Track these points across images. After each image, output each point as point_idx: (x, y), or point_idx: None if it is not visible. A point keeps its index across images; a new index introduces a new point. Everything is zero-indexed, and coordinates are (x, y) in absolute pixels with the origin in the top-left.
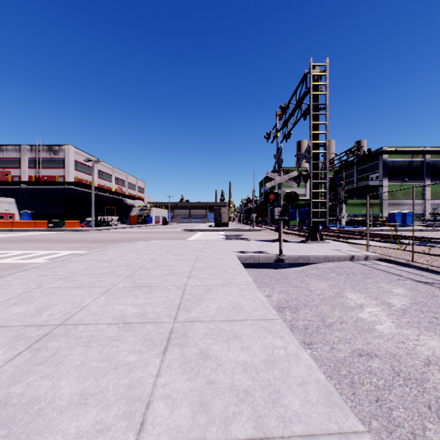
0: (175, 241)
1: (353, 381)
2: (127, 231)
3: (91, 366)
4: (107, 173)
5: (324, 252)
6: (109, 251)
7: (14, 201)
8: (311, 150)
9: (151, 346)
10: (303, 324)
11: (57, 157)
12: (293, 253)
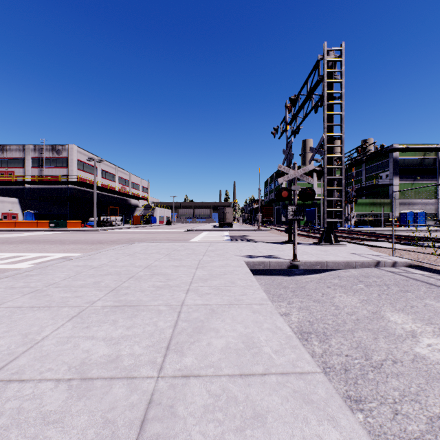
0: (177, 243)
1: None
2: (129, 231)
3: None
4: (111, 173)
5: (343, 257)
6: (102, 254)
7: (17, 201)
8: (325, 143)
9: None
10: (340, 362)
11: (60, 156)
12: (308, 258)
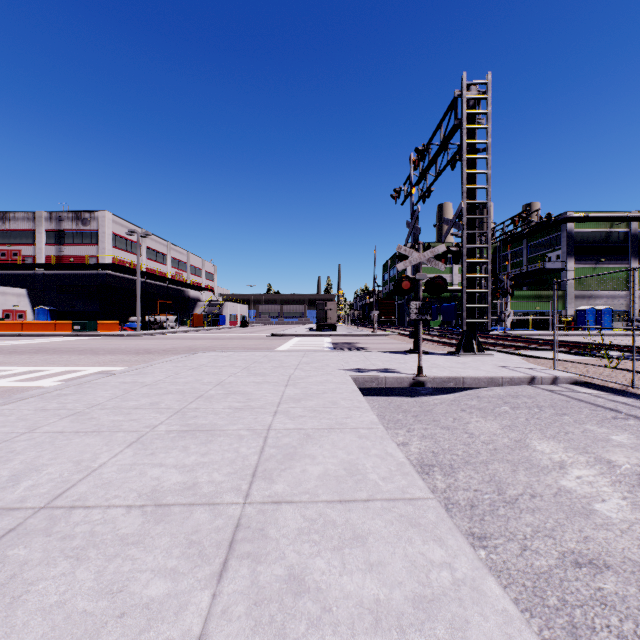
0: (257, 353)
1: (573, 623)
2: (188, 336)
3: (74, 610)
4: (160, 252)
5: (486, 371)
6: (156, 368)
7: (25, 292)
8: (464, 213)
9: (198, 558)
10: (466, 497)
11: (87, 228)
12: (438, 372)
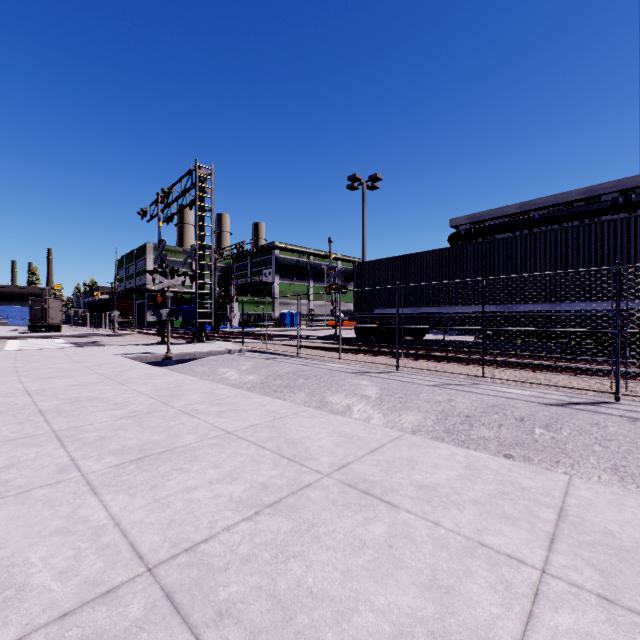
0: None
1: None
2: None
3: (90, 391)
4: None
5: (208, 349)
6: None
7: None
8: (197, 250)
9: (114, 385)
10: None
11: None
12: (180, 351)
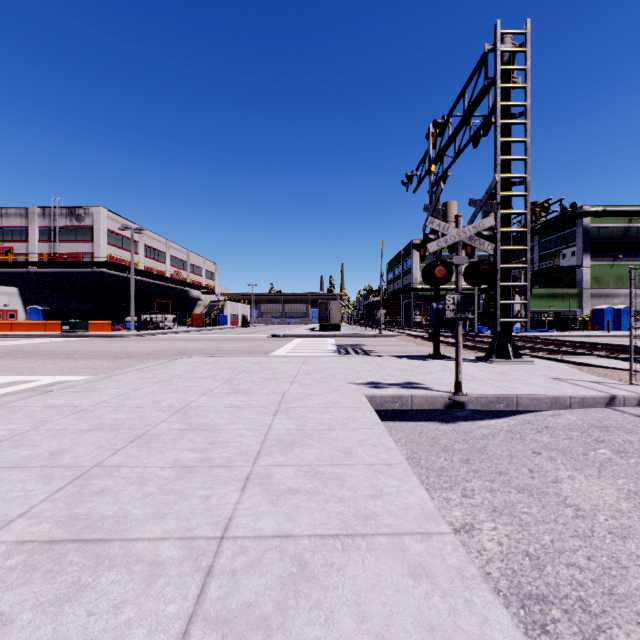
0: (250, 358)
1: None
2: (183, 337)
3: None
4: (159, 250)
5: (543, 386)
6: (114, 380)
7: (16, 291)
8: (497, 190)
9: None
10: None
11: (82, 224)
12: (480, 388)
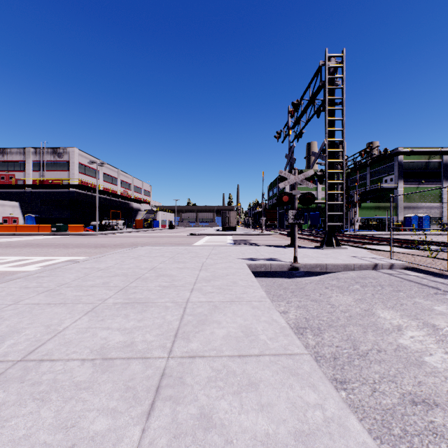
0: (180, 247)
1: None
2: (132, 235)
3: (37, 442)
4: (112, 176)
5: (343, 260)
6: (108, 257)
7: (18, 204)
8: (326, 148)
9: (132, 400)
10: (330, 351)
11: (61, 159)
12: (308, 260)
